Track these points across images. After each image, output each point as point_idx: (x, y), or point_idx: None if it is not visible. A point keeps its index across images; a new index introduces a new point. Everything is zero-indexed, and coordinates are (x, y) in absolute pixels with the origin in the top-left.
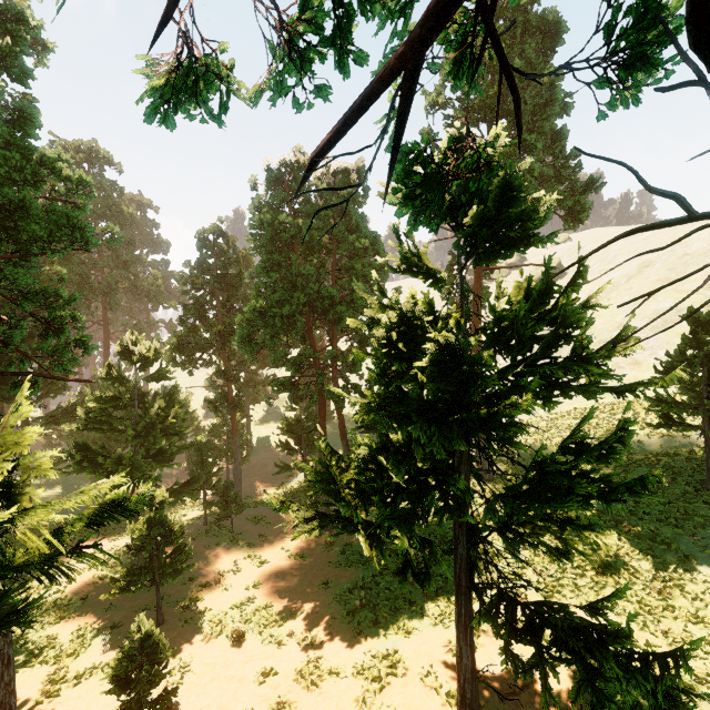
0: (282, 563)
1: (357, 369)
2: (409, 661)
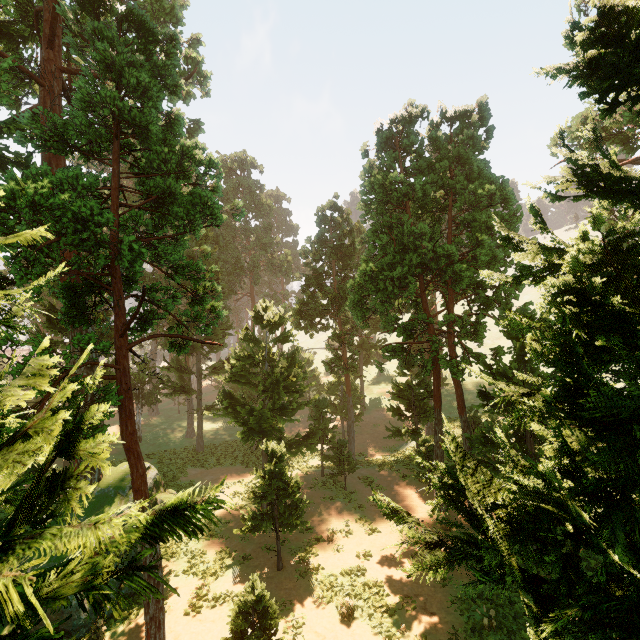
0: (393, 536)
1: (480, 337)
2: None
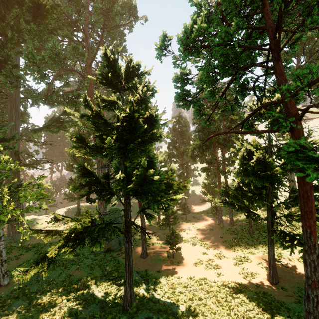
0: (205, 230)
1: (233, 164)
2: (252, 260)
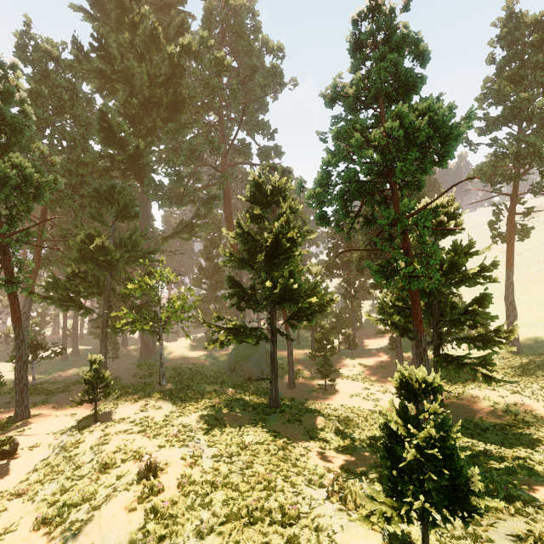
0: (375, 368)
1: None
2: None
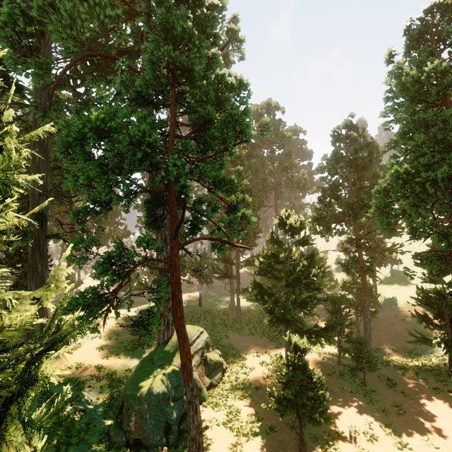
0: None
1: None
2: None
